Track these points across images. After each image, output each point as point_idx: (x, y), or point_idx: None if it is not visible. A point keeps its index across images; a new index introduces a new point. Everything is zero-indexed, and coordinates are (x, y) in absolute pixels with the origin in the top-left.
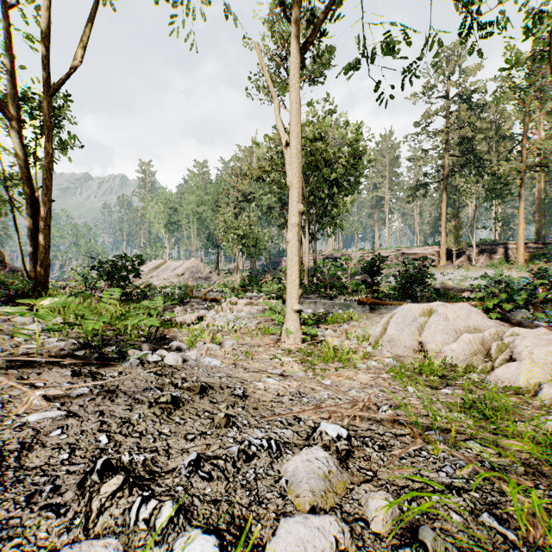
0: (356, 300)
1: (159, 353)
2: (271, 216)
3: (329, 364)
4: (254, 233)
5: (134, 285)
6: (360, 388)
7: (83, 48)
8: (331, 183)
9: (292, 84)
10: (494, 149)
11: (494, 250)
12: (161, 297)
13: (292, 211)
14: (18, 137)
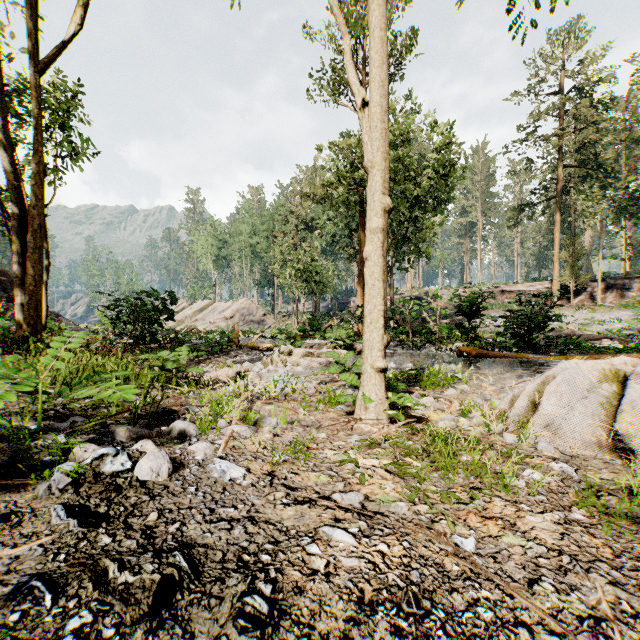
0: (452, 350)
1: (140, 447)
2: (337, 247)
3: (449, 476)
4: (316, 266)
5: (174, 329)
6: (554, 570)
7: (82, 7)
8: (412, 203)
9: (374, 2)
10: (623, 157)
11: (627, 286)
12: (185, 346)
13: (373, 209)
14: (2, 132)
